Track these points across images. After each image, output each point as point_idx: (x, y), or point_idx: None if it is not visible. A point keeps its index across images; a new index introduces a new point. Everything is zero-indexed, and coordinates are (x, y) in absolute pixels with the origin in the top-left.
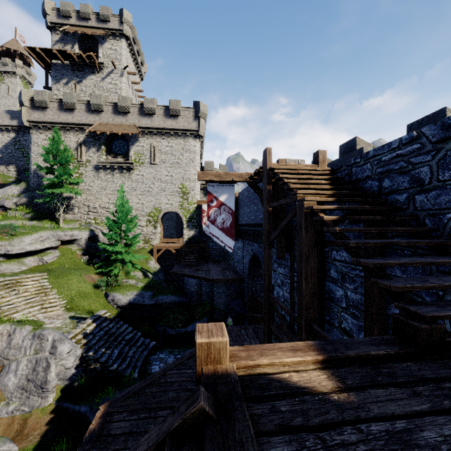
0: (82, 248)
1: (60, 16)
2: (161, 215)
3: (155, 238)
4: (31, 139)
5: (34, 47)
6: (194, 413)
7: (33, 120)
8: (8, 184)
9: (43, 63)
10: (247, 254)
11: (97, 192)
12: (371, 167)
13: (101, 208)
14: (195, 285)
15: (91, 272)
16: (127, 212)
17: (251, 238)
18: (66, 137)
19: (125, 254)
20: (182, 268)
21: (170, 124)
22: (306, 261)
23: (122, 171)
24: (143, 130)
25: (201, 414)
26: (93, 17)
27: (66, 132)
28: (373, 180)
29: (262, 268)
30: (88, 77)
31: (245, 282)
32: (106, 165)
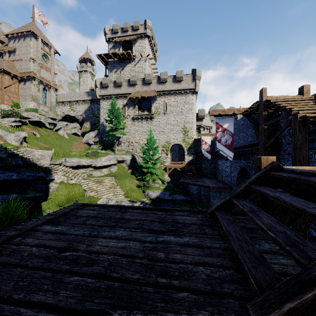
0: (127, 165)
1: (113, 33)
2: (170, 147)
3: (167, 161)
4: (100, 106)
5: (100, 54)
6: (275, 165)
7: (101, 95)
8: (87, 132)
9: (104, 62)
10: (235, 170)
11: (133, 133)
12: None
13: (135, 142)
14: (196, 190)
15: (134, 178)
16: (153, 143)
17: (239, 157)
18: (117, 102)
19: (152, 169)
20: (185, 179)
21: (176, 87)
22: (300, 150)
23: (147, 120)
24: (159, 93)
25: (278, 166)
26: (130, 29)
27: (117, 99)
28: None
29: (247, 179)
30: (127, 66)
31: (233, 189)
32: (138, 116)
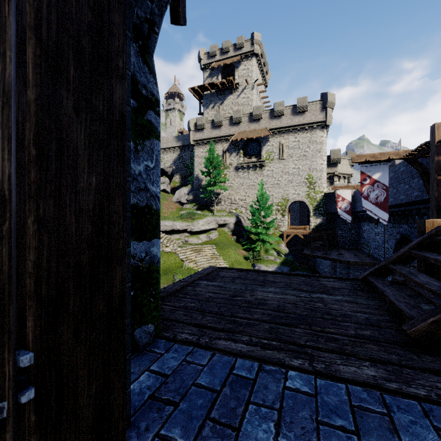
0: (230, 230)
1: (209, 57)
2: (289, 205)
3: (283, 225)
4: (194, 153)
5: (194, 87)
6: None
7: (196, 140)
8: (177, 188)
9: (198, 96)
10: (391, 238)
11: (237, 188)
12: None
13: (240, 200)
14: (329, 266)
15: (240, 248)
16: (265, 201)
17: (398, 220)
18: (216, 147)
19: (264, 236)
20: (312, 251)
21: (297, 120)
22: None
23: (256, 169)
24: (273, 131)
25: None
26: (231, 49)
27: (216, 144)
28: None
29: None
30: (227, 98)
31: None
32: (244, 165)
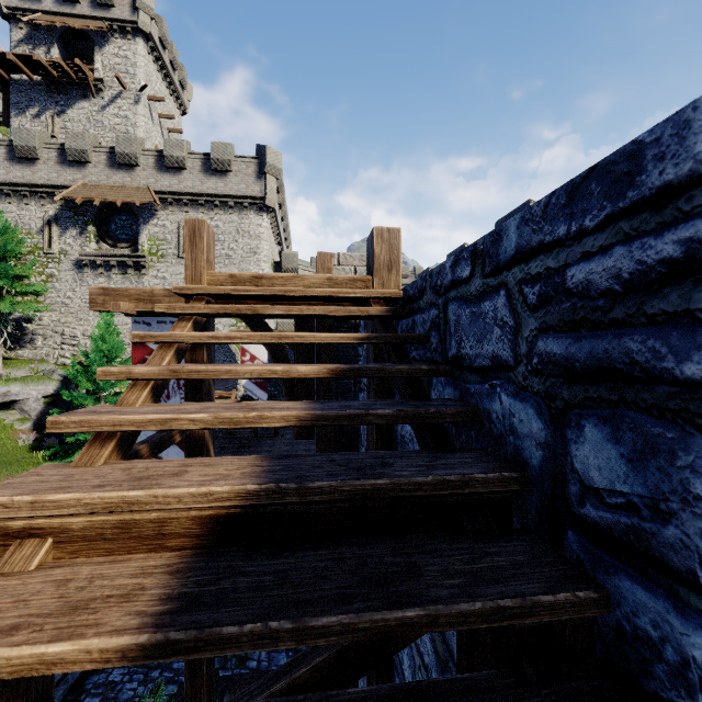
0: (28, 417)
1: None
2: None
3: None
4: None
5: None
6: None
7: None
8: None
9: None
10: None
11: (80, 309)
12: (513, 316)
13: (85, 337)
14: None
15: (29, 468)
16: (109, 350)
17: None
18: (23, 208)
19: None
20: (221, 451)
21: (214, 186)
22: None
23: (127, 271)
24: (164, 197)
25: None
26: None
27: (23, 201)
28: (519, 396)
29: None
30: (76, 105)
31: None
32: (96, 259)
